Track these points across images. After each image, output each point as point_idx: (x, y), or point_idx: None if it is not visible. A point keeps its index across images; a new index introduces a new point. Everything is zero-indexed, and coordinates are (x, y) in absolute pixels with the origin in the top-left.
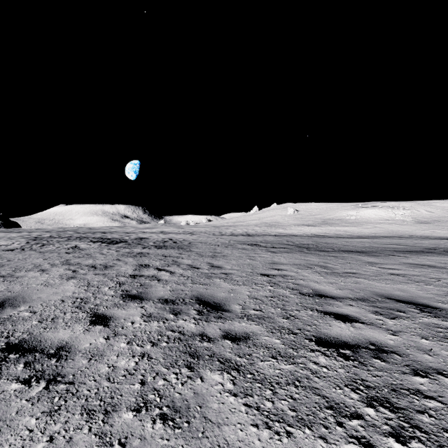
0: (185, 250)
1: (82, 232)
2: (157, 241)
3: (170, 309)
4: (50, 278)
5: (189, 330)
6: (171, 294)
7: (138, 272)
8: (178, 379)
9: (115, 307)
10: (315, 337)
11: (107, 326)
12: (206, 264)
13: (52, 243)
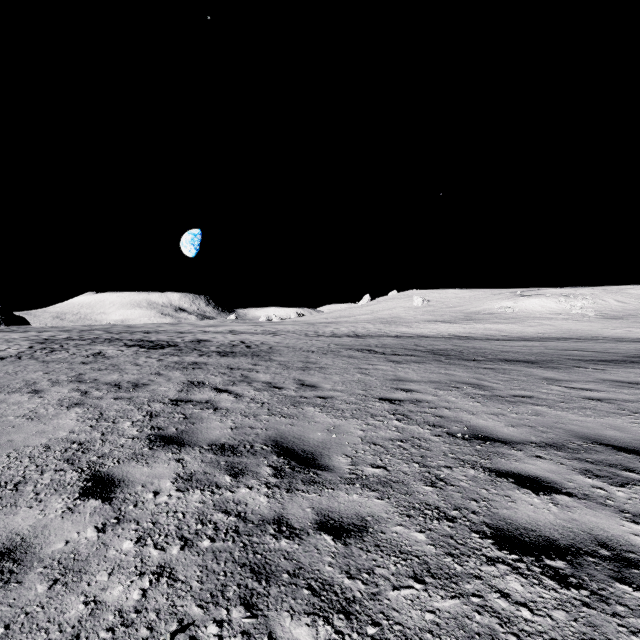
0: (263, 358)
1: (117, 331)
2: (222, 344)
3: (227, 465)
4: (42, 405)
5: (255, 511)
6: (232, 434)
7: (184, 395)
8: None
9: (132, 460)
10: (490, 526)
11: (108, 501)
12: (292, 382)
13: (66, 347)
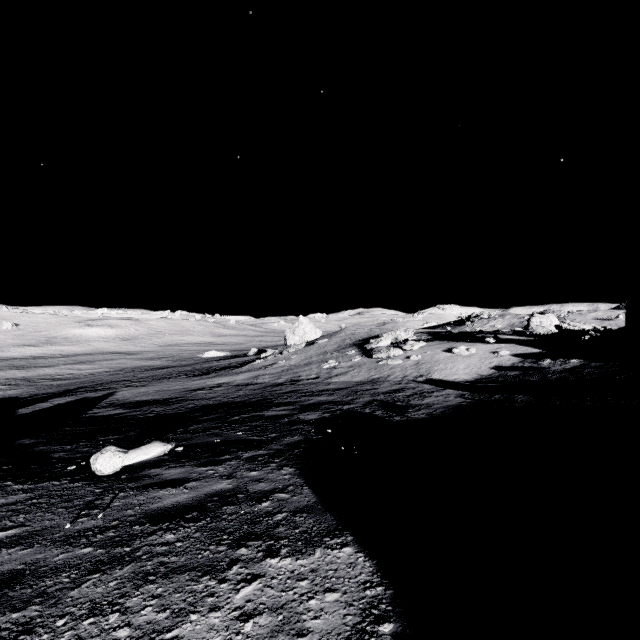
0: None
1: None
2: None
3: None
4: None
5: None
6: None
7: None
8: (3, 381)
9: None
10: (19, 378)
11: None
12: None
13: None
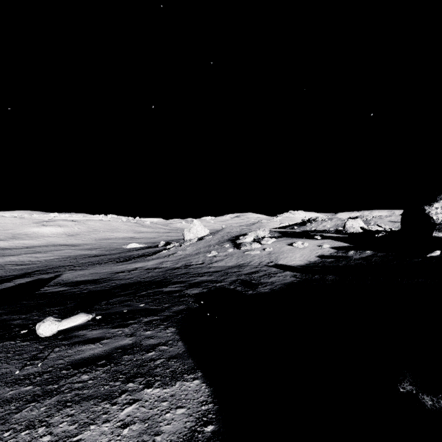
0: None
1: None
2: None
3: None
4: None
5: None
6: None
7: None
8: None
9: None
10: None
11: None
12: None
13: None
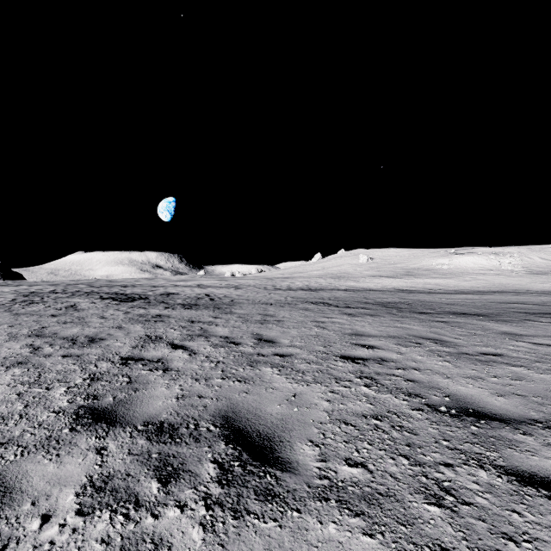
0: (224, 311)
1: (98, 285)
2: (188, 297)
3: (158, 460)
4: None
5: None
6: (175, 407)
7: (137, 352)
8: None
9: (40, 451)
10: None
11: None
12: (250, 337)
13: (45, 300)
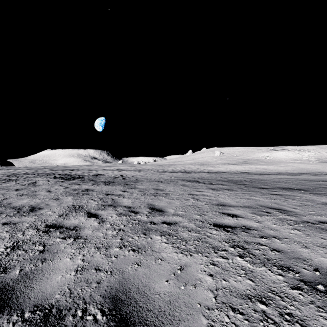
0: (130, 186)
1: (57, 169)
2: (109, 177)
3: None
4: None
5: None
6: (71, 283)
7: (60, 220)
8: None
9: None
10: None
11: None
12: (146, 206)
13: (18, 179)
